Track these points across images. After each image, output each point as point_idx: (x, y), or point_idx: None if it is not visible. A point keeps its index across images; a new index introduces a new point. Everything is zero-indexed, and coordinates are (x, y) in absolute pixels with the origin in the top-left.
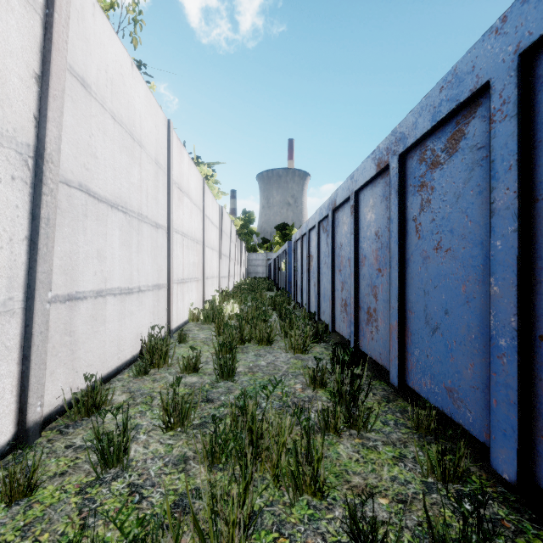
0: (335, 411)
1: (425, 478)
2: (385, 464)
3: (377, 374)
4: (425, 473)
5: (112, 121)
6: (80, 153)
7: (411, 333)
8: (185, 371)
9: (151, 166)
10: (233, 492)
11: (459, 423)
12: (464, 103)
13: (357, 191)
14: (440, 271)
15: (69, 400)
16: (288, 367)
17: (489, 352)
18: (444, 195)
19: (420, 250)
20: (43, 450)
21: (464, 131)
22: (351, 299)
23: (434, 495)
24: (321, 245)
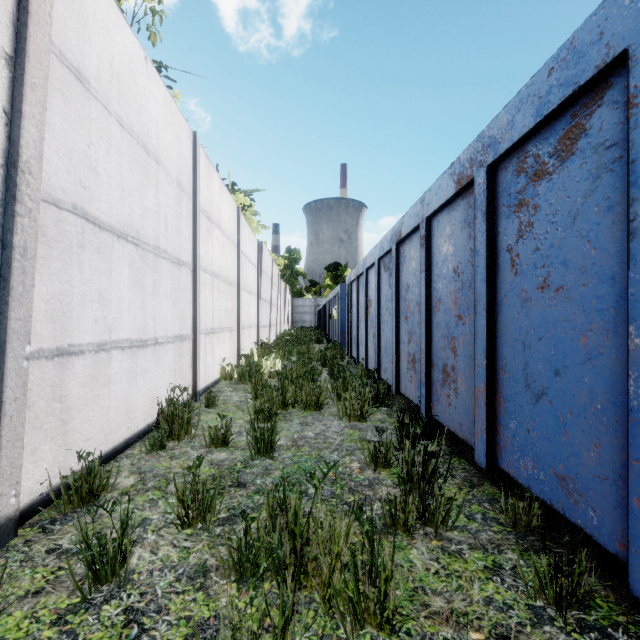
0: (405, 503)
1: (531, 600)
2: (475, 578)
3: (456, 449)
4: (531, 594)
5: (119, 129)
6: (74, 167)
7: (504, 398)
8: (212, 444)
9: (171, 188)
10: (268, 622)
11: (576, 524)
12: (585, 87)
13: (429, 217)
14: (548, 317)
15: (59, 485)
16: (341, 440)
17: (628, 430)
18: (553, 215)
19: (517, 290)
20: (17, 556)
21: (584, 126)
22: (422, 353)
23: (547, 627)
24: (381, 287)
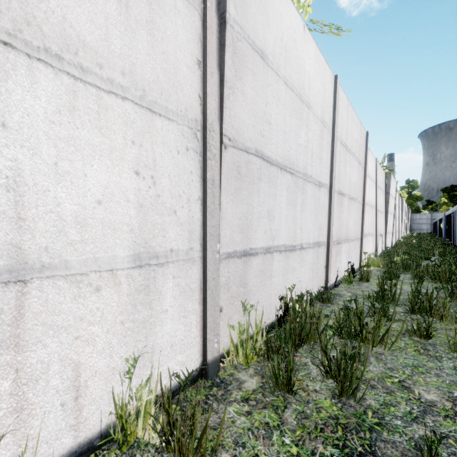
0: None
1: None
2: None
3: None
4: None
5: None
6: None
7: None
8: None
9: None
10: None
11: None
12: None
13: (455, 211)
14: None
15: None
16: None
17: None
18: None
19: None
20: None
21: None
22: (454, 234)
23: None
24: (451, 220)
